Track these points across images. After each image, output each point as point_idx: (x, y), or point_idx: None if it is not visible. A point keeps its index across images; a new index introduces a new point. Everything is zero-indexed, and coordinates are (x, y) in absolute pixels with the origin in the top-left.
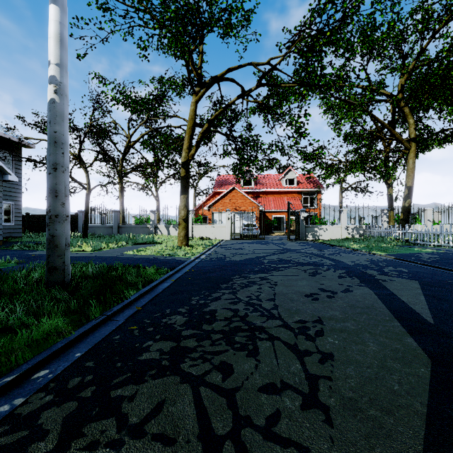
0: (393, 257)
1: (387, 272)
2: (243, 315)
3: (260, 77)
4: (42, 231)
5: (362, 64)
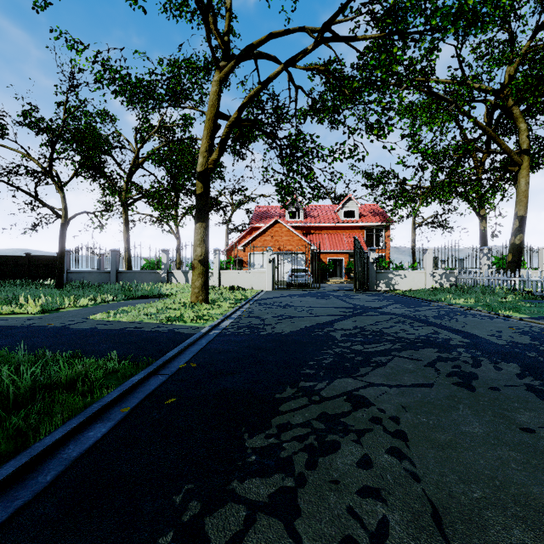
0: None
1: None
2: None
3: (322, 26)
4: (10, 278)
5: (455, 46)
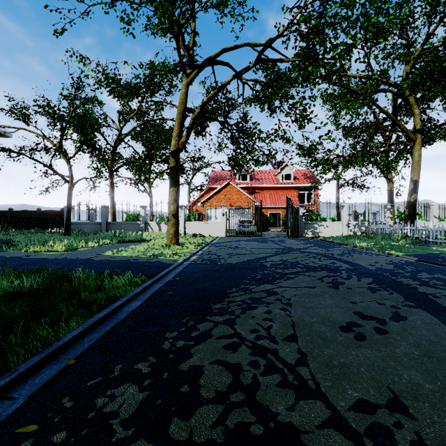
0: (416, 259)
1: (427, 282)
2: (249, 383)
3: (260, 51)
4: (25, 227)
5: (364, 50)
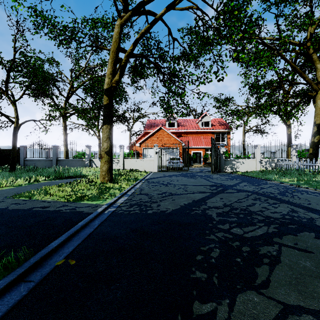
0: None
1: None
2: None
3: None
4: None
5: (275, 14)
